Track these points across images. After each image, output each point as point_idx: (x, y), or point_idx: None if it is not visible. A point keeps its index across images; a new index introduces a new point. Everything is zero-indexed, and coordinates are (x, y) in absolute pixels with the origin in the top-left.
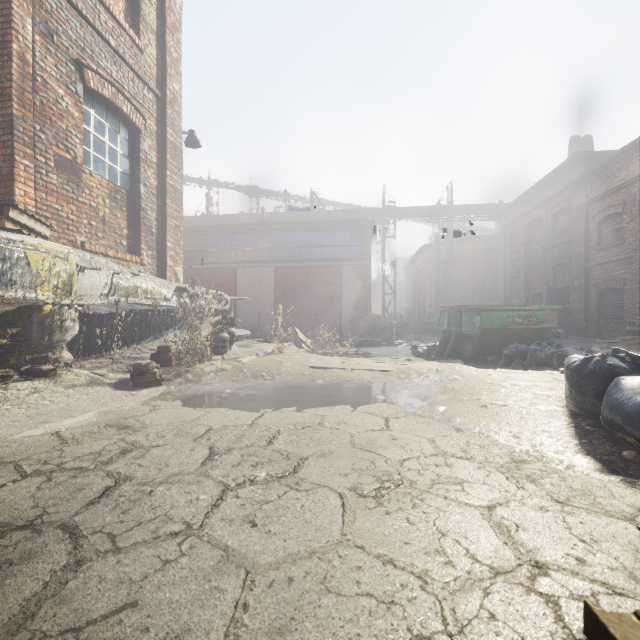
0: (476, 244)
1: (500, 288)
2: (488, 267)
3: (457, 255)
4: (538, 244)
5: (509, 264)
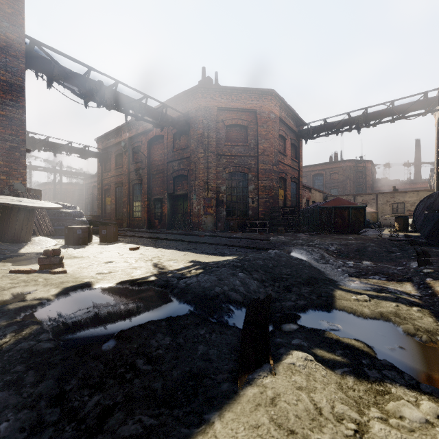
0: (74, 187)
1: (84, 207)
2: (80, 197)
3: (65, 190)
4: (95, 195)
5: (87, 199)
